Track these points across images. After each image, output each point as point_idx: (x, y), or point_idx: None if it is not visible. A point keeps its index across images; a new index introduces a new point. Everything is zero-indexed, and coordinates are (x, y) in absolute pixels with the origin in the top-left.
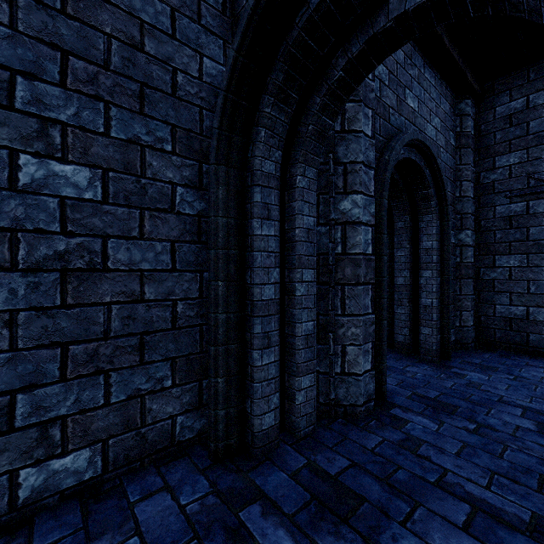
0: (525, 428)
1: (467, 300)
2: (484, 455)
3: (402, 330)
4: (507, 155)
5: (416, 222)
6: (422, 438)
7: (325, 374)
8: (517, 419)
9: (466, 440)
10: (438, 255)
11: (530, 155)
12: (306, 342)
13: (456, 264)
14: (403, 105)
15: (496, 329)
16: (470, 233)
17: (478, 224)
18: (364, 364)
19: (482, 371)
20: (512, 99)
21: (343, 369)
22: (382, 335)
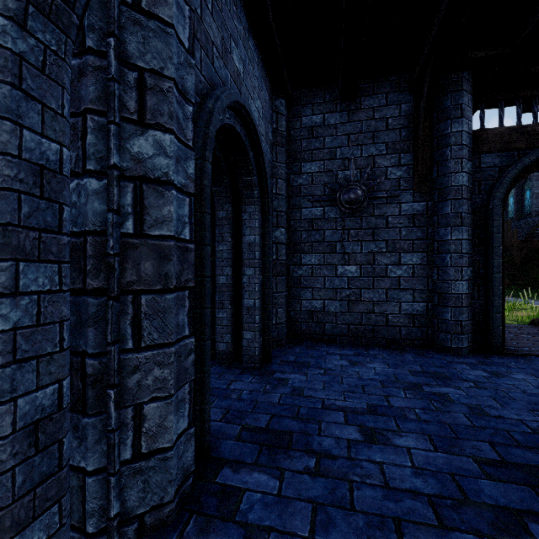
0: (355, 441)
1: (282, 297)
2: (338, 515)
3: (224, 337)
4: (310, 162)
5: (239, 213)
6: (265, 522)
7: (100, 472)
8: (344, 429)
9: (313, 495)
10: (260, 251)
11: (326, 167)
12: (31, 440)
13: (273, 262)
14: (228, 57)
15: (303, 322)
16: (284, 231)
17: (288, 224)
18: (176, 425)
19: (299, 369)
20: (314, 114)
21: (138, 449)
22: (205, 362)
